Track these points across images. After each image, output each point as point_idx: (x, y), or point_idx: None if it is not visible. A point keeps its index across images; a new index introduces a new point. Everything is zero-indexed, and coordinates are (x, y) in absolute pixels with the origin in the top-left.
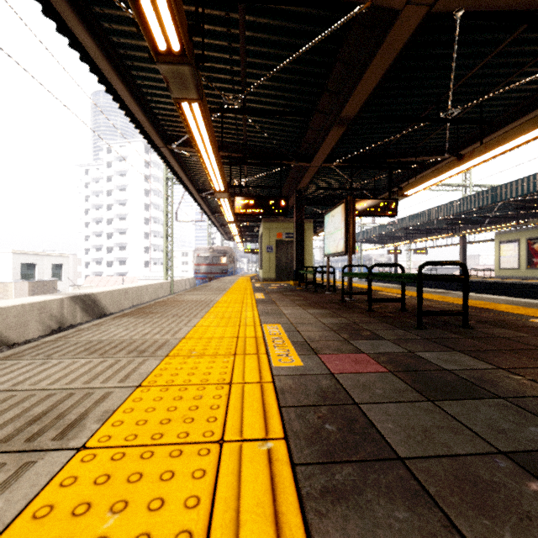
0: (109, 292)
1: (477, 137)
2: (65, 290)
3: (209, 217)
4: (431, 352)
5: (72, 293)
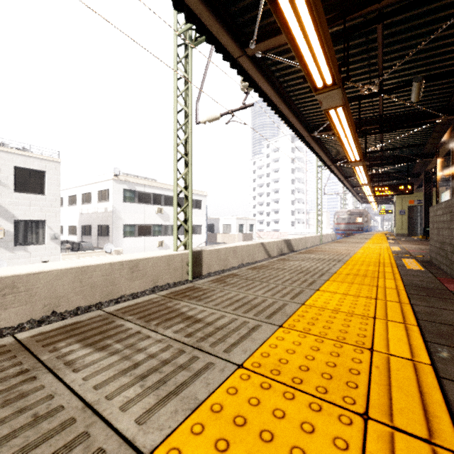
0: (294, 239)
1: None
2: (254, 239)
3: (349, 190)
4: None
5: (282, 239)
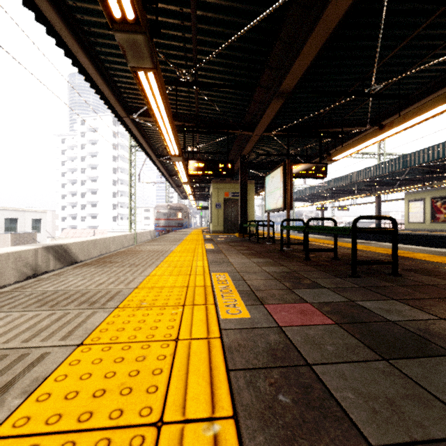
0: (80, 242)
1: (393, 111)
2: (44, 241)
3: (167, 179)
4: (371, 301)
5: (46, 244)
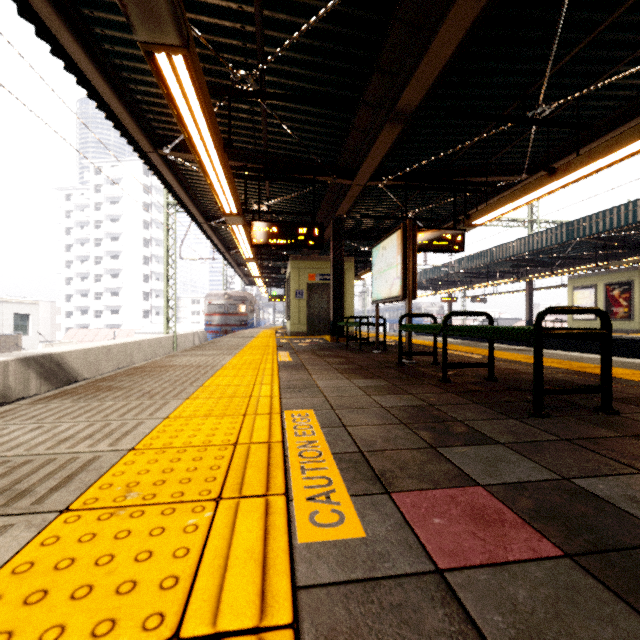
0: (83, 350)
1: (563, 152)
2: (34, 347)
3: (223, 254)
4: (602, 478)
5: (25, 354)
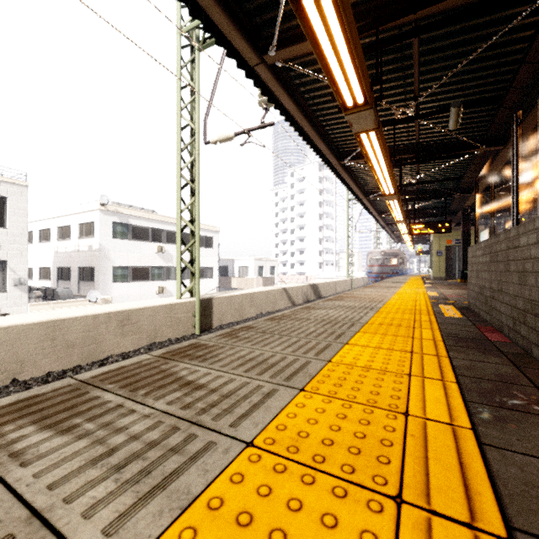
0: (322, 283)
1: None
2: (276, 284)
3: (383, 227)
4: None
5: (308, 283)
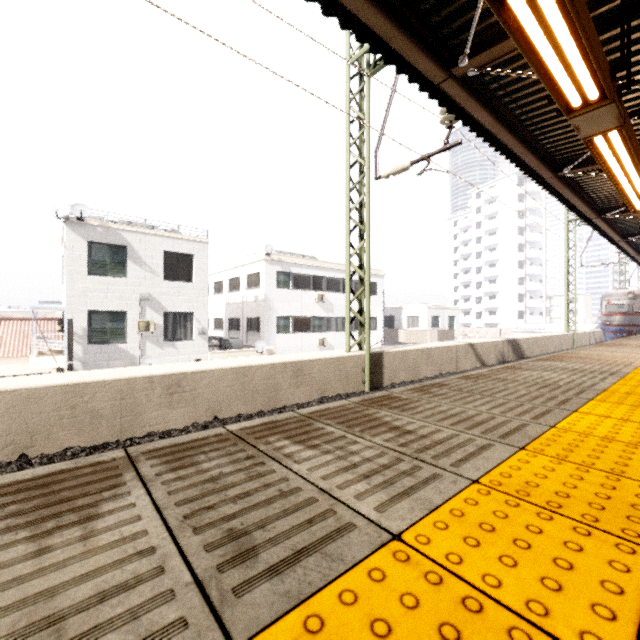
0: (526, 339)
1: None
2: (456, 338)
3: (632, 257)
4: None
5: (504, 338)
